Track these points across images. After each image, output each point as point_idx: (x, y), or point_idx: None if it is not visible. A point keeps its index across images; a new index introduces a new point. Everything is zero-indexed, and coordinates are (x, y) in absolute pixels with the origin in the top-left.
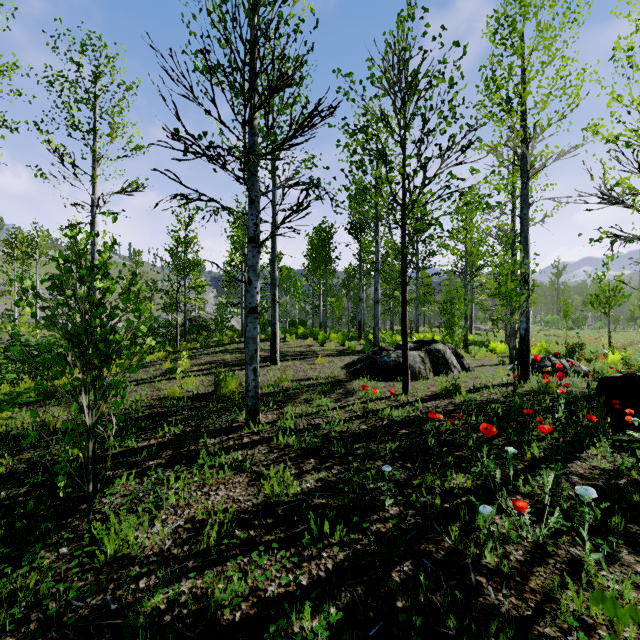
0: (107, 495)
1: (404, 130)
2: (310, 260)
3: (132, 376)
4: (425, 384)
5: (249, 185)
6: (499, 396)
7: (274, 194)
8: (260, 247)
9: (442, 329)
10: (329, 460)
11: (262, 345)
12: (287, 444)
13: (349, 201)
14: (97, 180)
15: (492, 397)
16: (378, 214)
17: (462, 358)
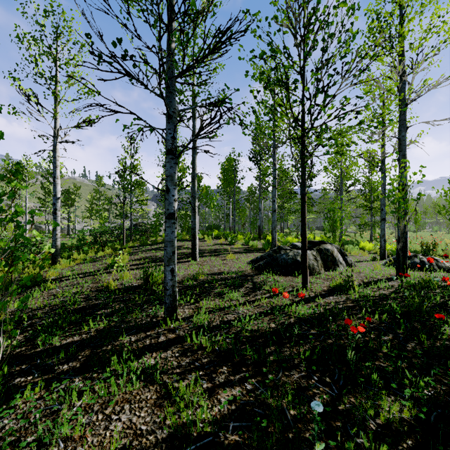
0: (2, 415)
1: (304, 61)
2: (222, 181)
3: (82, 269)
4: (319, 279)
5: (167, 102)
6: (388, 291)
7: (194, 125)
8: (177, 158)
9: (319, 231)
10: (242, 369)
11: (186, 244)
12: (200, 345)
13: (256, 123)
14: (58, 117)
15: (382, 292)
16: (275, 143)
17: (346, 256)
